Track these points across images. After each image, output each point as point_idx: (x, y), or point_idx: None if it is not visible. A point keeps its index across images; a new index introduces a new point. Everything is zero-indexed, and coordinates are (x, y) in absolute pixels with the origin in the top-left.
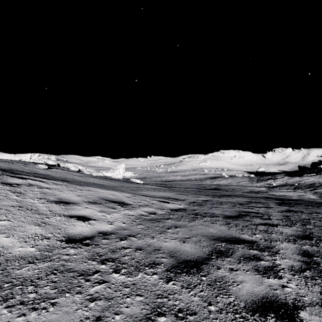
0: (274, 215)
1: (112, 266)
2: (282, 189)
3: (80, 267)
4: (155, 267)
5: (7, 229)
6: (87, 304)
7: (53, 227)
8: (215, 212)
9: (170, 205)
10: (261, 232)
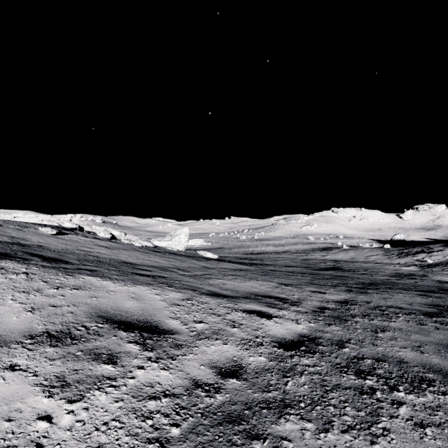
0: None
1: None
2: (447, 270)
3: None
4: None
5: None
6: None
7: None
8: (400, 355)
9: (275, 323)
10: None
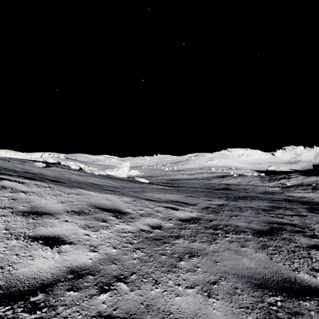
0: (318, 229)
1: None
2: (297, 189)
3: None
4: None
5: None
6: None
7: None
8: (238, 224)
9: (180, 212)
10: None
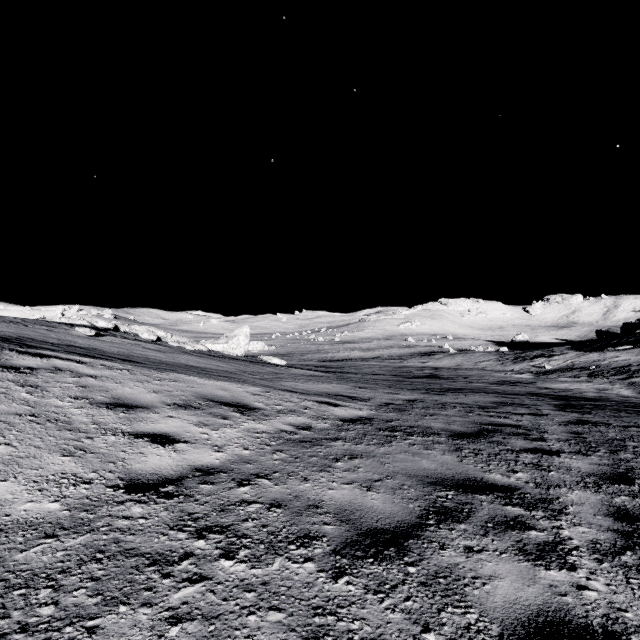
0: (552, 431)
1: (219, 544)
2: (563, 377)
3: (152, 545)
4: (310, 545)
5: (3, 463)
6: (164, 629)
7: (100, 458)
8: (431, 425)
9: (341, 409)
10: (527, 467)
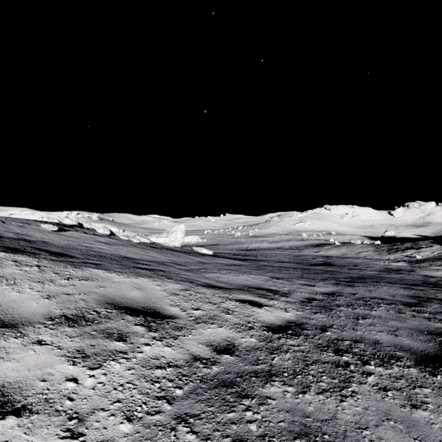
0: None
1: None
2: (434, 265)
3: None
4: None
5: None
6: None
7: None
8: (376, 337)
9: (266, 311)
10: None
